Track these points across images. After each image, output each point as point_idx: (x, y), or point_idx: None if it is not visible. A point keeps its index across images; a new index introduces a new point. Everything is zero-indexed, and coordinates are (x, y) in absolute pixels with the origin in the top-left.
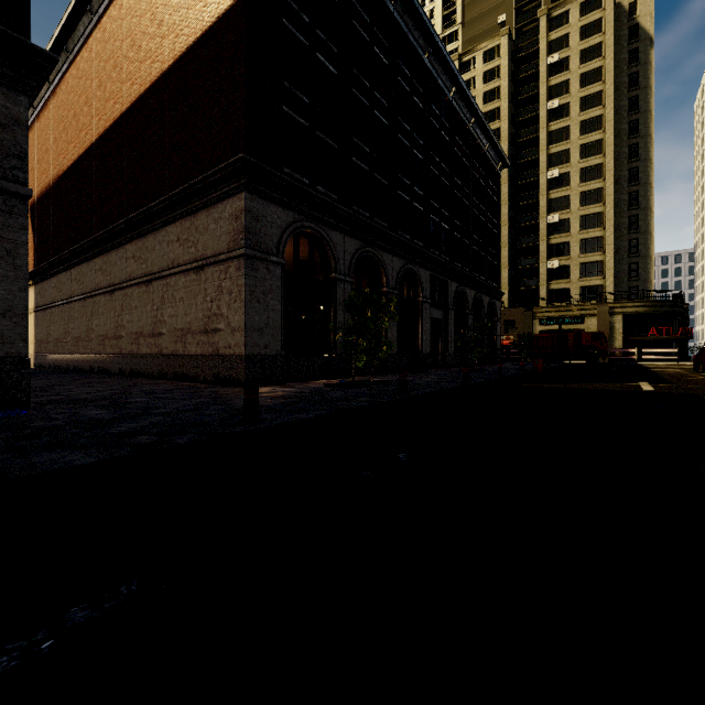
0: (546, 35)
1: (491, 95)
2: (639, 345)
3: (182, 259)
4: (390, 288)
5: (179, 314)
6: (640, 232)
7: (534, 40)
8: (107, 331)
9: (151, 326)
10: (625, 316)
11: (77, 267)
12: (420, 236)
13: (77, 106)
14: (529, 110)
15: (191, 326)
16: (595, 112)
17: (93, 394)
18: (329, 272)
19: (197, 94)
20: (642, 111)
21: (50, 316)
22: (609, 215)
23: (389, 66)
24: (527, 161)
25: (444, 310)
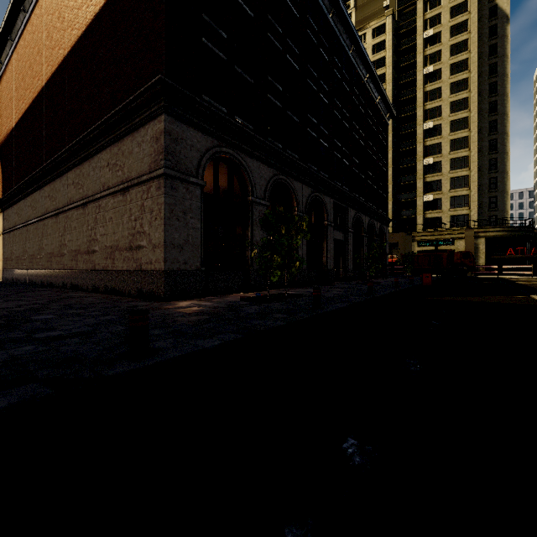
0: (423, 15)
1: (378, 63)
2: (499, 262)
3: (111, 182)
4: (300, 212)
5: (108, 233)
6: (498, 172)
7: (413, 19)
8: (53, 249)
9: (86, 244)
10: (487, 239)
11: (32, 195)
12: (325, 169)
13: (32, 57)
14: (408, 75)
15: (118, 244)
16: (462, 76)
17: (5, 310)
18: (247, 196)
19: (123, 28)
20: (500, 75)
21: (13, 238)
22: (474, 158)
23: (299, 19)
24: (407, 116)
25: (344, 232)
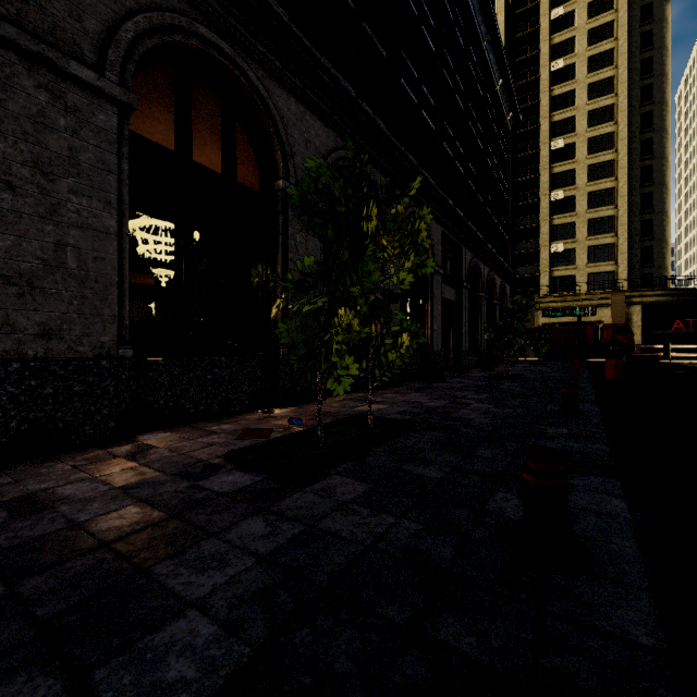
0: None
1: None
2: (660, 340)
3: None
4: None
5: None
6: (654, 212)
7: None
8: None
9: None
10: (643, 307)
11: None
12: (429, 169)
13: None
14: (528, 74)
15: None
16: (606, 73)
17: None
18: (272, 178)
19: None
20: (657, 75)
21: None
22: (623, 191)
23: None
24: (525, 131)
25: (456, 288)
